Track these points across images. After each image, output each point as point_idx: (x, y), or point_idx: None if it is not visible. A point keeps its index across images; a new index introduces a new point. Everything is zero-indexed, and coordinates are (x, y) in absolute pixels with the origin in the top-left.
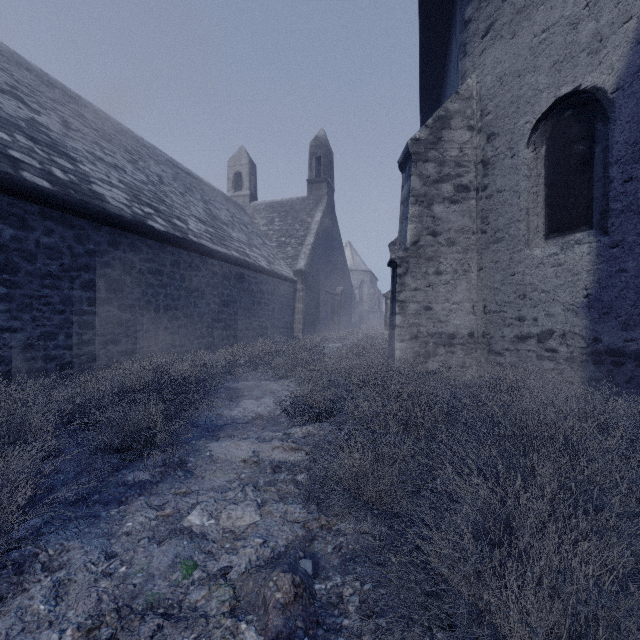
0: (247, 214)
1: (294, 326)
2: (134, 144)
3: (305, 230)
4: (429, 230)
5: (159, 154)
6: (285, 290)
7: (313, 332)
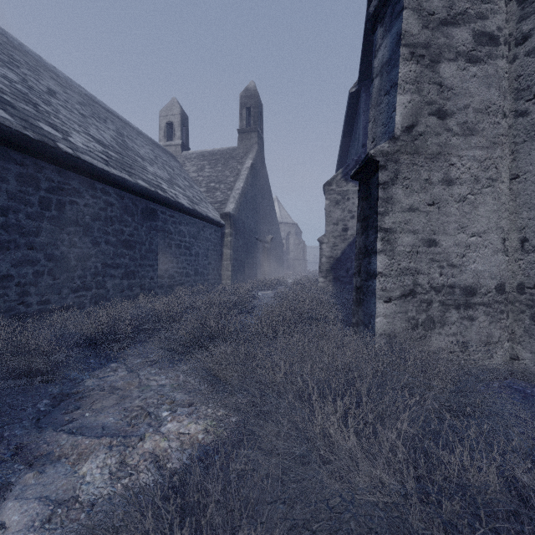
0: (178, 161)
1: (222, 273)
2: (34, 63)
3: (235, 176)
4: (433, 106)
5: (75, 86)
6: (211, 234)
7: (243, 279)
